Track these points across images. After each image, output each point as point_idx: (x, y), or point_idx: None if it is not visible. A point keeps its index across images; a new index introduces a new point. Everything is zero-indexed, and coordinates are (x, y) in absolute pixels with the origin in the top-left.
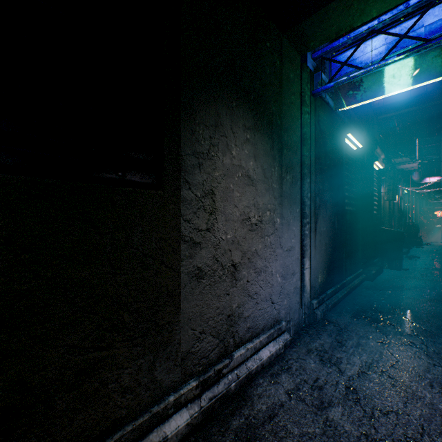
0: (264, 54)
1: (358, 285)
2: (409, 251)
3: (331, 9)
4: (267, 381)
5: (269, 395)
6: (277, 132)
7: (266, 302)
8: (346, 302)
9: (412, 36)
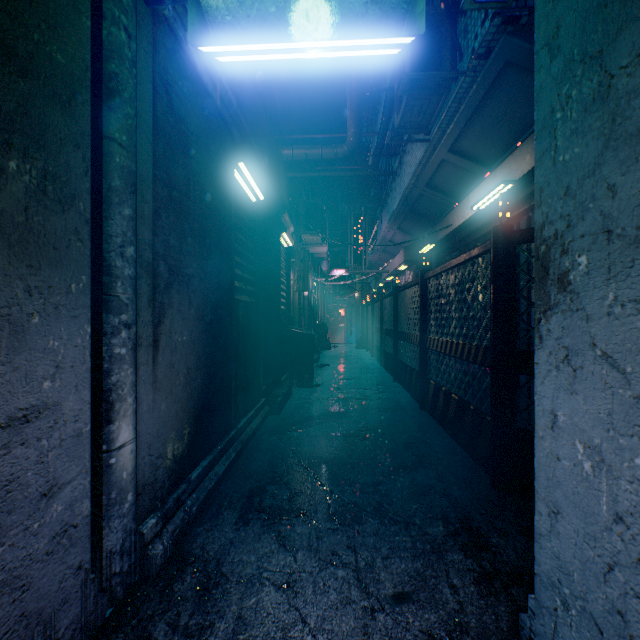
0: None
1: (259, 429)
2: (320, 357)
3: None
4: None
5: None
6: None
7: None
8: (234, 476)
9: None
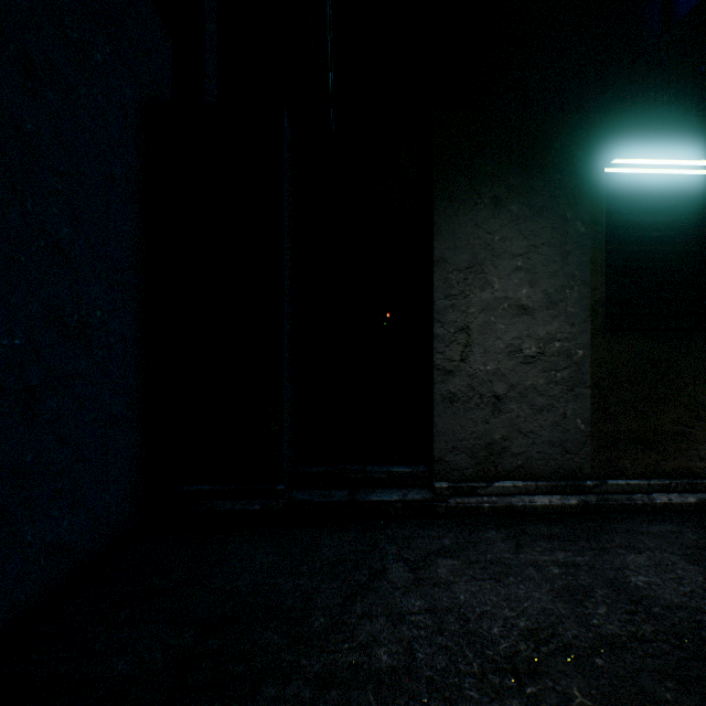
0: None
1: None
2: None
3: None
4: None
5: None
6: None
7: None
8: None
9: None
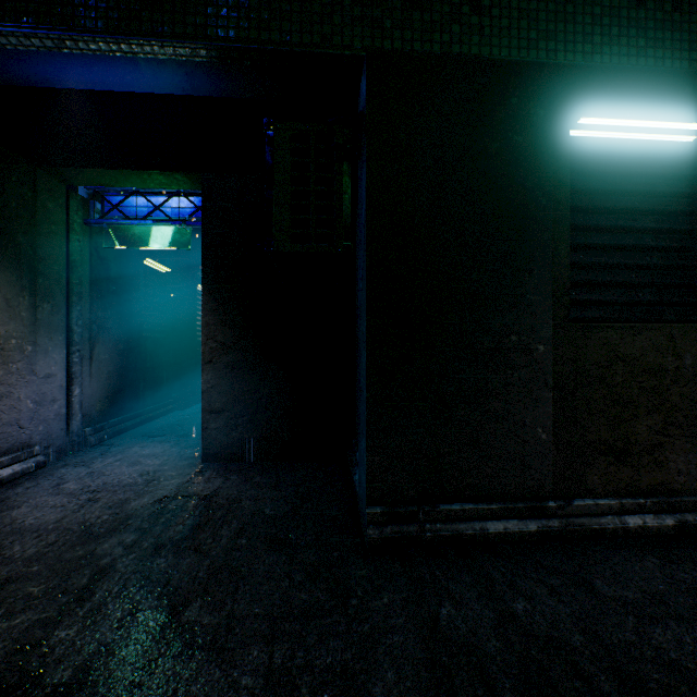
0: (8, 188)
1: (164, 415)
2: None
3: (86, 171)
4: (7, 489)
5: (6, 494)
6: (30, 262)
7: (12, 426)
8: (137, 429)
9: (163, 211)
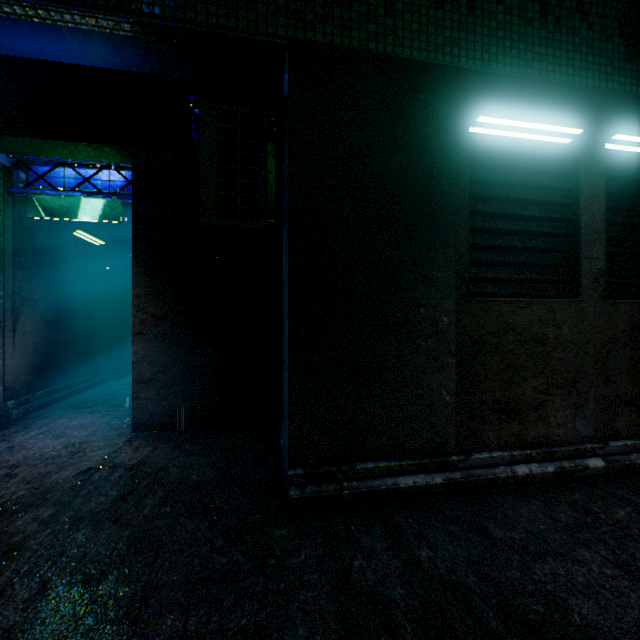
0: None
1: (96, 385)
2: None
3: (6, 138)
4: None
5: None
6: None
7: None
8: (67, 400)
9: (93, 184)
